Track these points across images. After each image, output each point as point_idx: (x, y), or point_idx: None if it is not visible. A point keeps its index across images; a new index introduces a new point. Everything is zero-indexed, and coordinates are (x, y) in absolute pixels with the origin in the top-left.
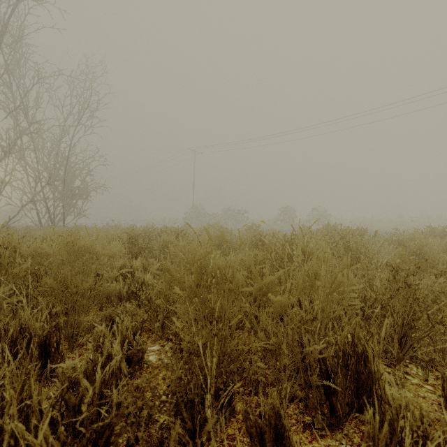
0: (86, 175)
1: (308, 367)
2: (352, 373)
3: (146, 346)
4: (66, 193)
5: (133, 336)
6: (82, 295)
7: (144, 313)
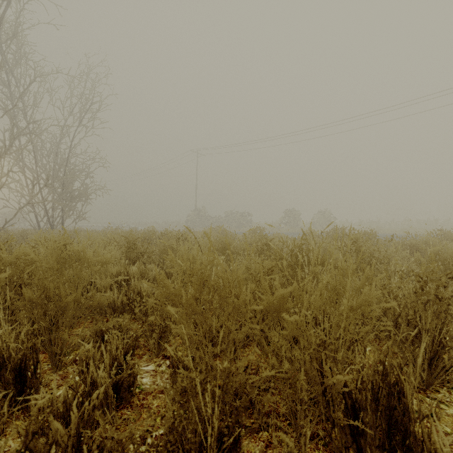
0: (86, 177)
1: (330, 401)
2: (383, 408)
3: (137, 370)
4: (65, 196)
5: (124, 355)
6: (66, 310)
7: (138, 329)
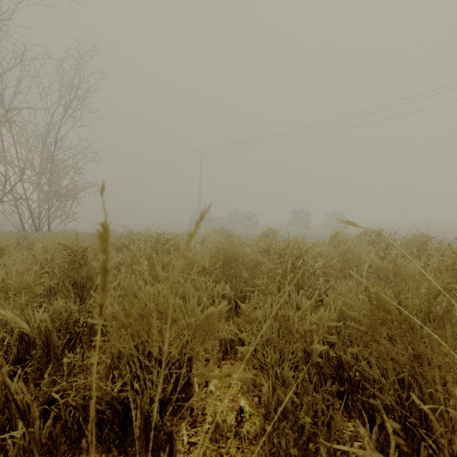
0: (75, 173)
1: None
2: None
3: None
4: (53, 194)
5: None
6: None
7: None
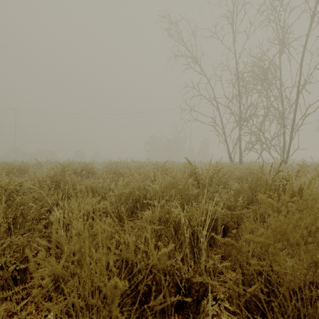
0: None
1: None
2: None
3: None
4: None
5: None
6: None
7: None
